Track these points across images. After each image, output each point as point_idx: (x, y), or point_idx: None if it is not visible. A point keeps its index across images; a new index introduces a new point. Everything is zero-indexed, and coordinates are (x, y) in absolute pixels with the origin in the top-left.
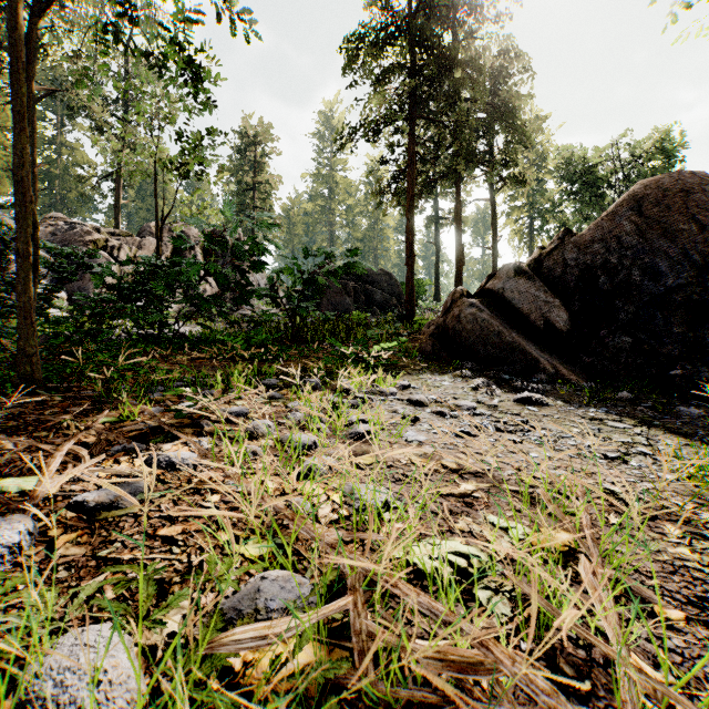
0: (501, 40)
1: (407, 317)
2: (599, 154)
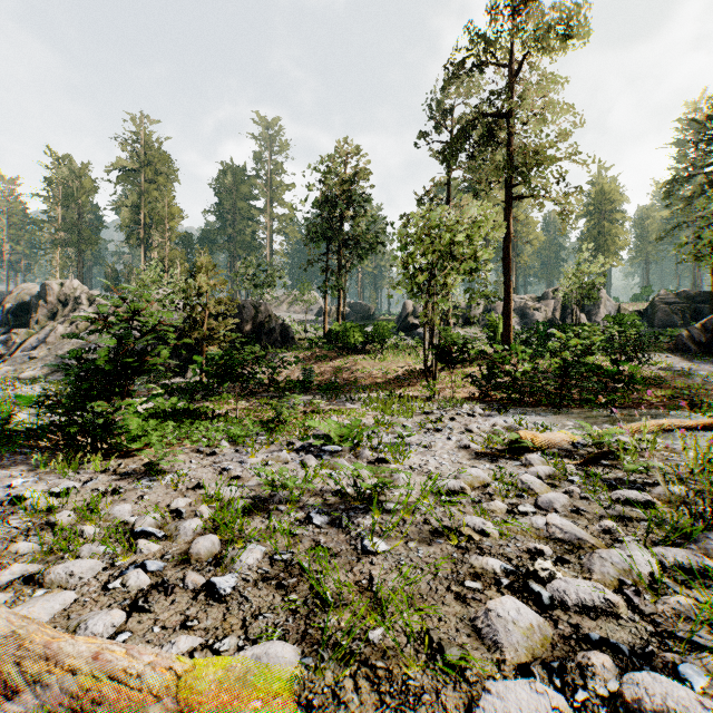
0: None
1: None
2: None
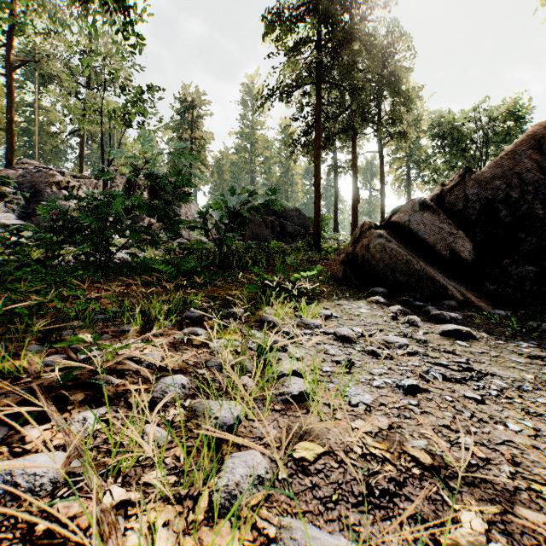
0: (388, 23)
1: (314, 245)
2: (465, 116)
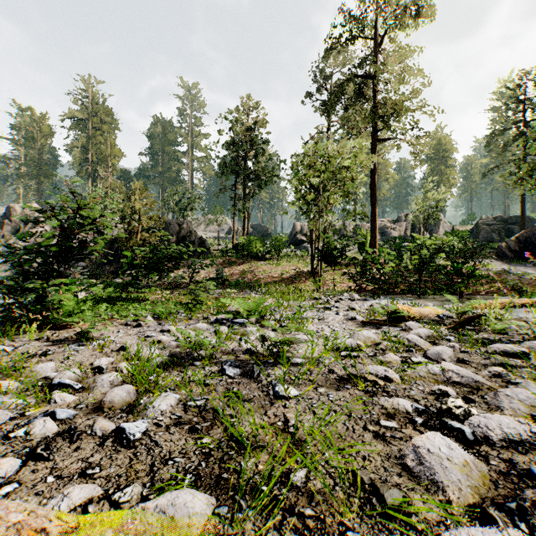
0: None
1: None
2: None
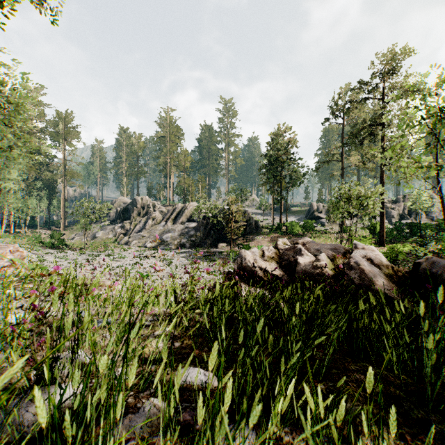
0: None
1: None
2: None
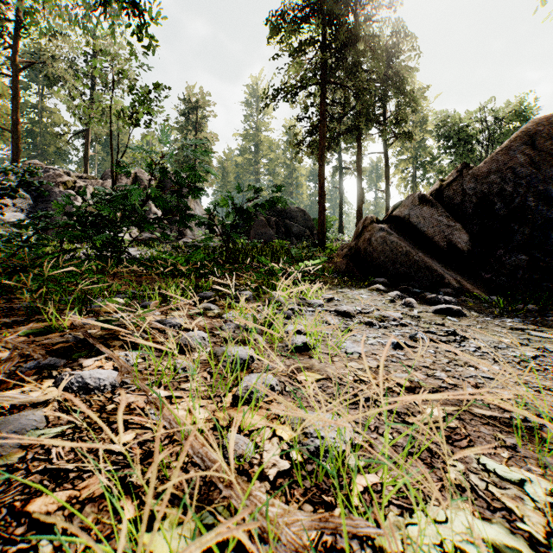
0: (393, 23)
1: (319, 244)
2: (470, 116)
